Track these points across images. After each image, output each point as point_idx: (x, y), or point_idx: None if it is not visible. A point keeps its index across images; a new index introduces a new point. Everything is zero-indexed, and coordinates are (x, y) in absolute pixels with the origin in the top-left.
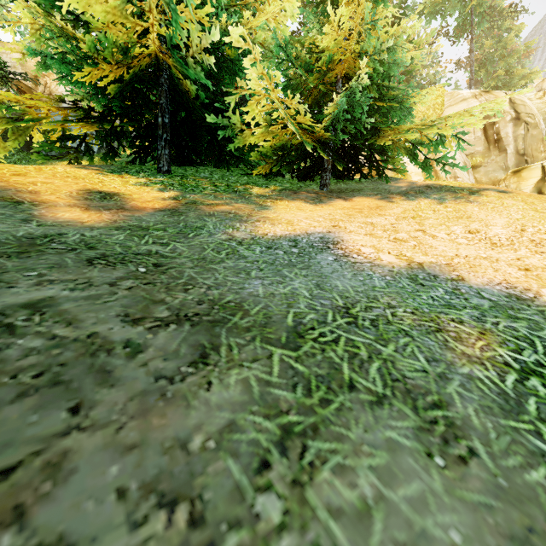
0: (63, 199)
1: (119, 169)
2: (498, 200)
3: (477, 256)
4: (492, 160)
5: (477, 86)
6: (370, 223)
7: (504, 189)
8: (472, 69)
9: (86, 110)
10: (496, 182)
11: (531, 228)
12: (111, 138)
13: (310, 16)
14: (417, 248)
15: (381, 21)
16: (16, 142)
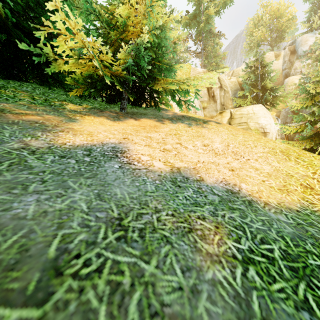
0: None
1: None
2: (216, 128)
3: (209, 161)
4: (211, 106)
5: (204, 68)
6: (149, 137)
7: (218, 122)
8: (202, 58)
9: None
10: (212, 117)
11: (232, 144)
12: None
13: None
14: (177, 156)
15: (157, 8)
16: None
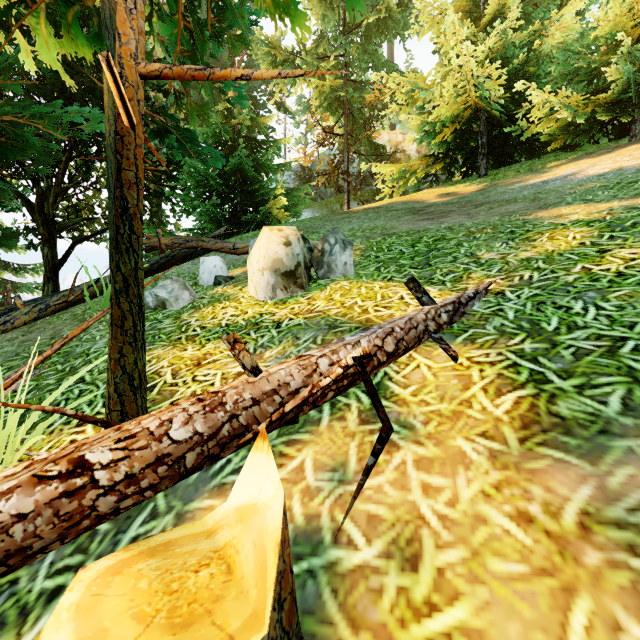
0: (431, 198)
1: (454, 183)
2: None
3: None
4: None
5: None
6: (631, 154)
7: None
8: None
9: (436, 155)
10: None
11: None
12: (449, 167)
13: (606, 1)
14: None
15: None
16: (402, 187)
